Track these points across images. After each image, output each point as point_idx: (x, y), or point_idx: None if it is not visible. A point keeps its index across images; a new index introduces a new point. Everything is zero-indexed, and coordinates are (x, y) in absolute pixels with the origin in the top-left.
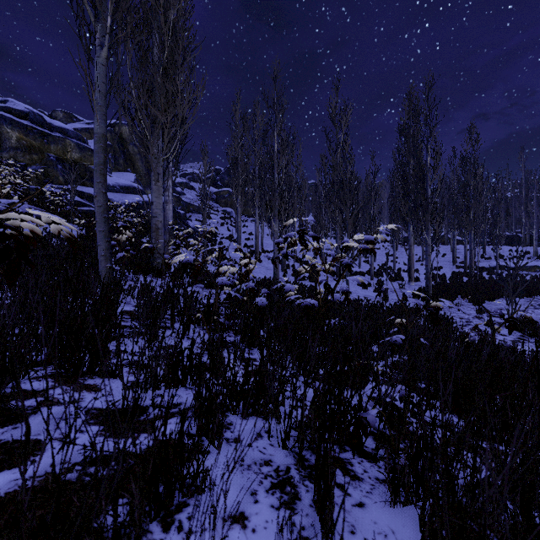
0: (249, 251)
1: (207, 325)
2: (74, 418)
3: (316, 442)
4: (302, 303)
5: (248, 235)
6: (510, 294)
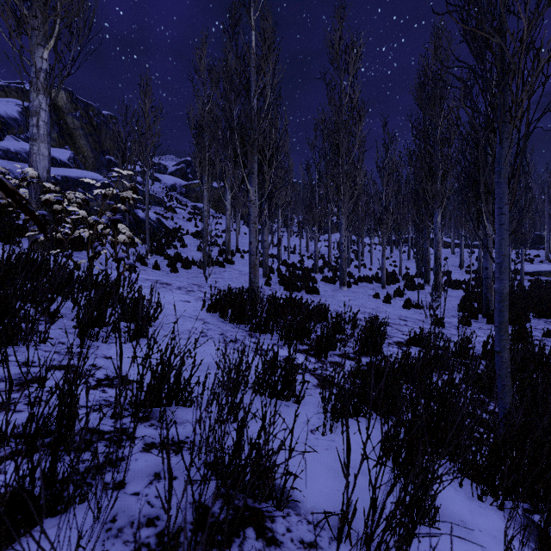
0: (218, 250)
1: None
2: None
3: None
4: None
5: (221, 233)
6: None
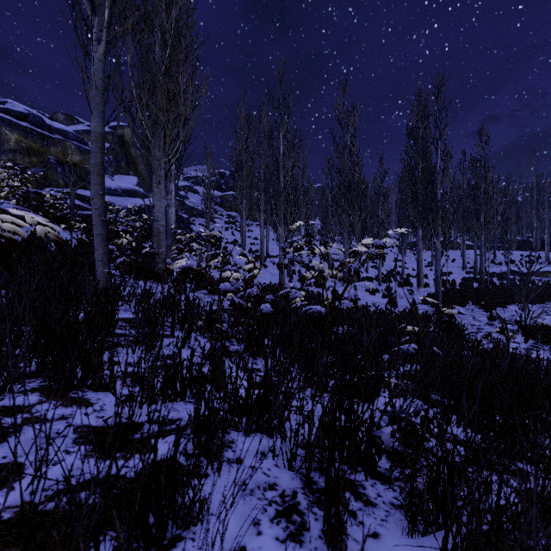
0: (254, 256)
1: (209, 333)
2: (47, 447)
3: (325, 462)
4: (309, 310)
5: (253, 240)
6: (523, 300)
